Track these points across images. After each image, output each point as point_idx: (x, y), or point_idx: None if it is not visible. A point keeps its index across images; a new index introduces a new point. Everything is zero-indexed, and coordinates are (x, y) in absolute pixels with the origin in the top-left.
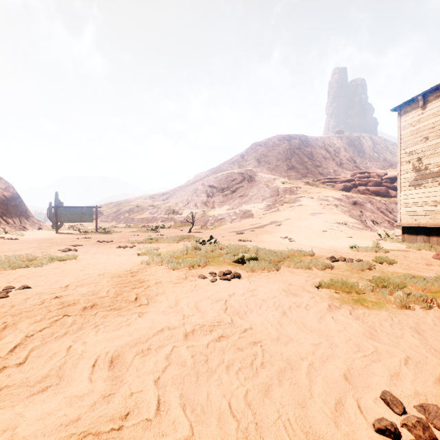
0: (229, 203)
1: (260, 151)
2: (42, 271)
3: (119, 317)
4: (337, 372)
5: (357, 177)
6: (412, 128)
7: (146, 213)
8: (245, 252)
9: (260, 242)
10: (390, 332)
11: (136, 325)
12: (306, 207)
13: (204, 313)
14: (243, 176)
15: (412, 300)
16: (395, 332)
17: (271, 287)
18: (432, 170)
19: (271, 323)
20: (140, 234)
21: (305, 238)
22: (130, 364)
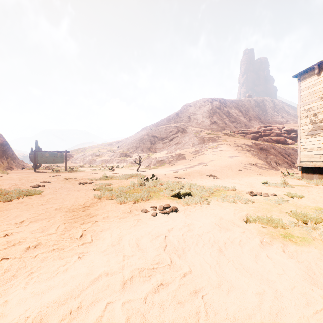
0: (168, 148)
1: (190, 110)
2: (7, 205)
3: (58, 261)
4: None
5: (263, 130)
6: (310, 90)
7: (105, 156)
8: (181, 188)
9: (191, 179)
10: None
11: (73, 271)
12: (226, 152)
13: (144, 251)
14: (178, 128)
15: None
16: None
17: (204, 221)
18: None
19: (209, 264)
20: (99, 172)
21: (226, 176)
22: None
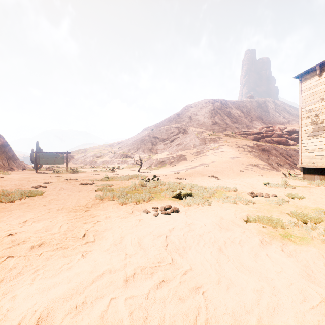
0: (169, 149)
1: (191, 111)
2: (10, 206)
3: (62, 259)
4: None
5: (264, 130)
6: (311, 91)
7: (106, 157)
8: (182, 189)
9: (192, 180)
10: None
11: (77, 268)
12: (227, 153)
13: (146, 250)
14: (179, 129)
15: None
16: None
17: (205, 221)
18: None
19: (210, 262)
20: (100, 173)
21: (227, 177)
22: None
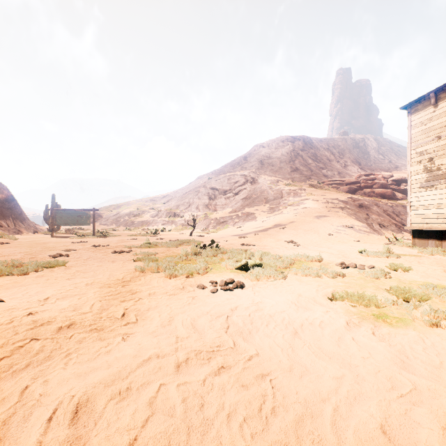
0: (232, 205)
1: (263, 153)
2: (24, 280)
3: (99, 342)
4: (371, 422)
5: (363, 179)
6: (423, 127)
7: (146, 216)
8: (249, 258)
9: (264, 246)
10: (425, 359)
11: (118, 352)
12: (311, 210)
13: (202, 333)
14: (246, 178)
15: (442, 316)
16: (432, 359)
17: (278, 299)
18: (444, 171)
19: (281, 347)
20: (139, 237)
21: (311, 242)
22: (101, 415)
